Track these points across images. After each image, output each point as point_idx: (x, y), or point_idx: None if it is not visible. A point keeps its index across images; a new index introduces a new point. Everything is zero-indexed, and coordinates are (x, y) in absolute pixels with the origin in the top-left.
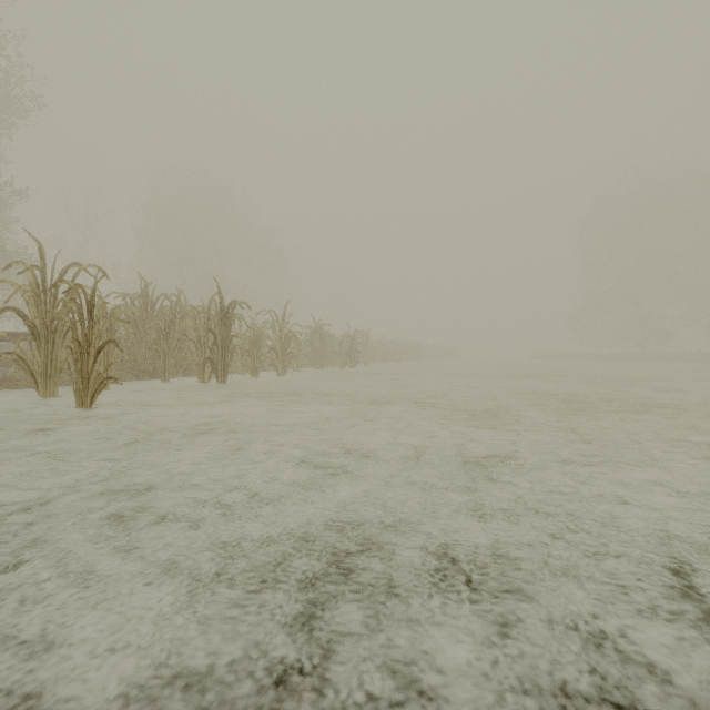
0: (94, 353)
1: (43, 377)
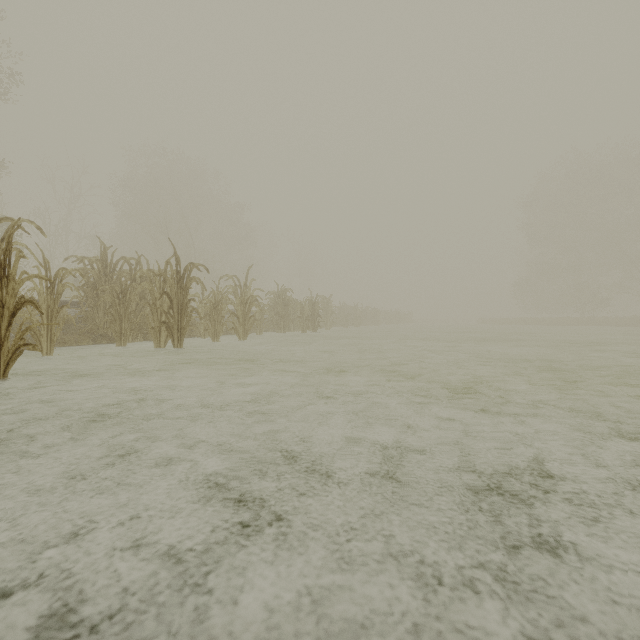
0: (9, 315)
1: None
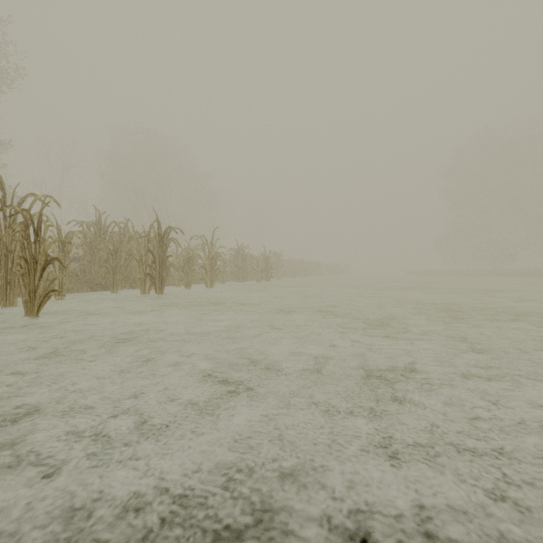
0: (40, 269)
1: (3, 290)
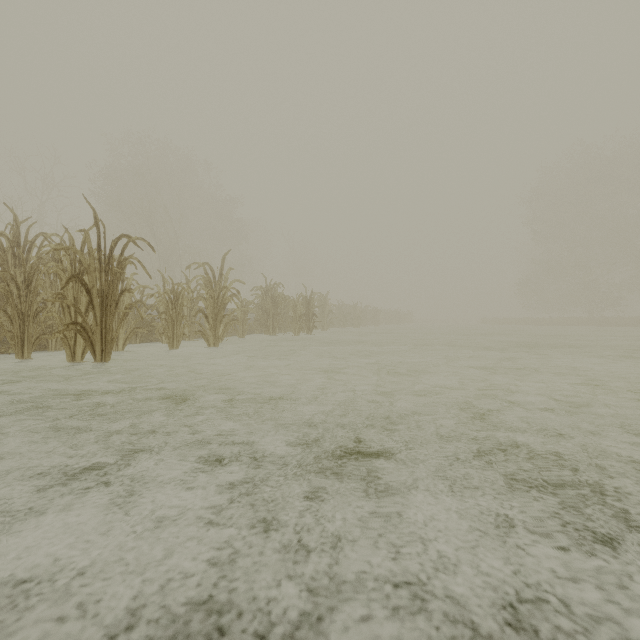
0: None
1: None
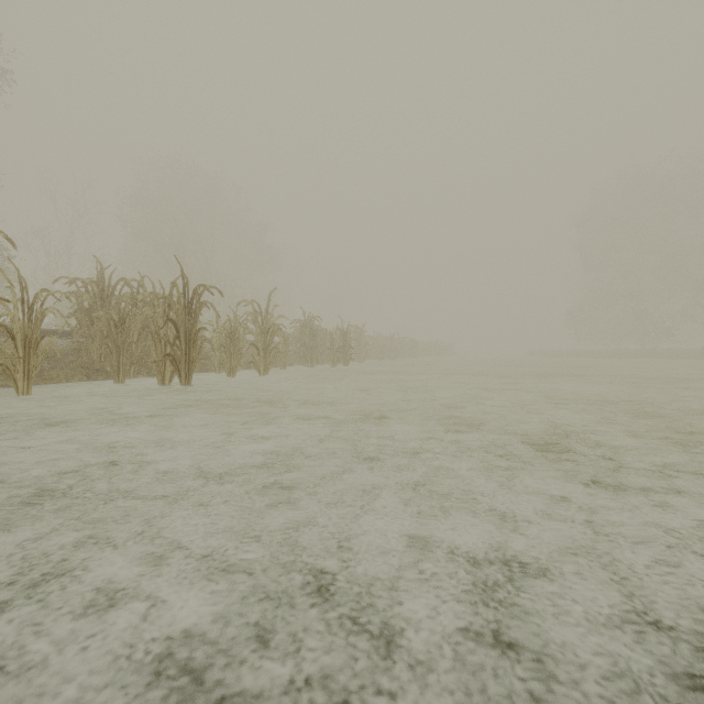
0: None
1: None
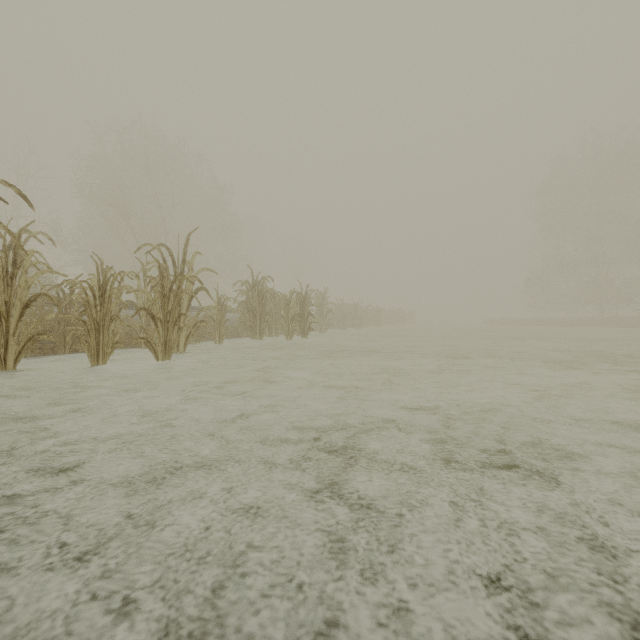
0: None
1: None
